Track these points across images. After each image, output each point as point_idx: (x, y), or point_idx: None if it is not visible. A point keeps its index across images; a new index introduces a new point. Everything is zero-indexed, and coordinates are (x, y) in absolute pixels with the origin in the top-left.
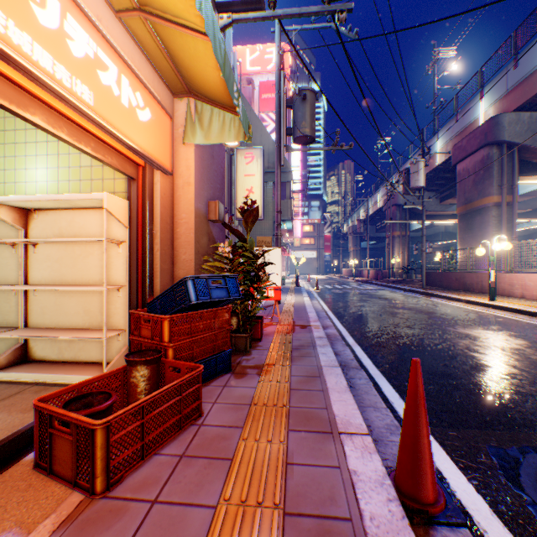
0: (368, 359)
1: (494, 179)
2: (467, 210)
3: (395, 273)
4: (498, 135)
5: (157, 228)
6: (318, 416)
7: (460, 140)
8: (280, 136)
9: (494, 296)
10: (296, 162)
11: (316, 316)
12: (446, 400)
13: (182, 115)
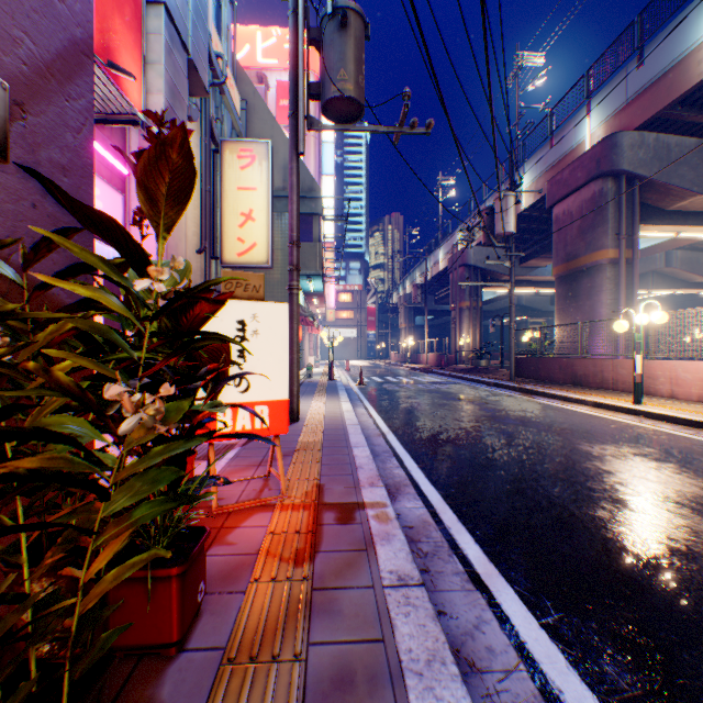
0: (591, 696)
1: (610, 225)
2: (570, 269)
3: (464, 359)
4: (617, 162)
5: None
6: None
7: (559, 171)
8: (298, 97)
9: (641, 397)
10: (330, 202)
11: (373, 462)
12: None
13: None
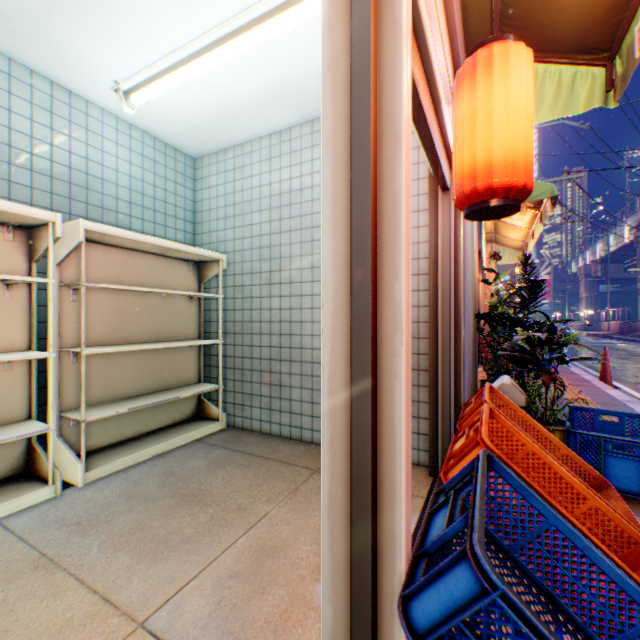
0: (593, 371)
1: None
2: None
3: None
4: None
5: (481, 304)
6: (567, 372)
7: None
8: None
9: None
10: None
11: None
12: (634, 380)
13: (487, 251)
